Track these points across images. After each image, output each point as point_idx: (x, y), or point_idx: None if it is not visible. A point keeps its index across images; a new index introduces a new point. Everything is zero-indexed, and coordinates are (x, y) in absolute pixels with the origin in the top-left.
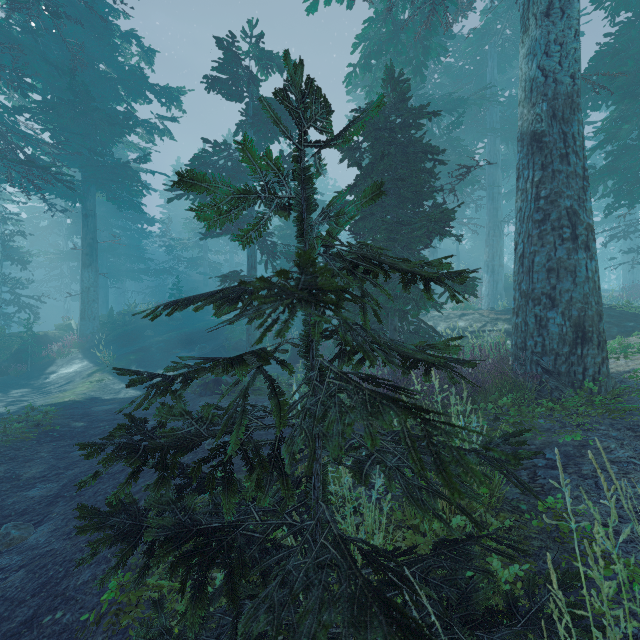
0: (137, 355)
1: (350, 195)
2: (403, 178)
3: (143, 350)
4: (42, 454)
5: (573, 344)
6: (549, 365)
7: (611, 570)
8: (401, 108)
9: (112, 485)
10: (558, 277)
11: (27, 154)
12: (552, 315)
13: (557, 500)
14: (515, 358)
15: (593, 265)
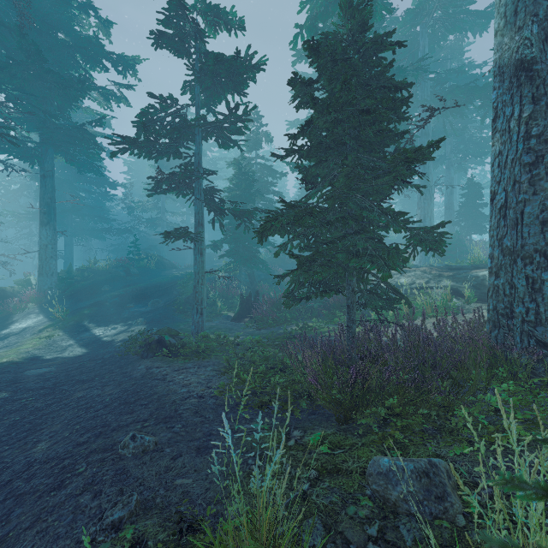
0: (91, 310)
1: (302, 139)
2: (368, 112)
3: (98, 305)
4: None
5: None
6: (545, 337)
7: None
8: (359, 41)
9: None
10: None
11: None
12: None
13: None
14: (494, 325)
15: None
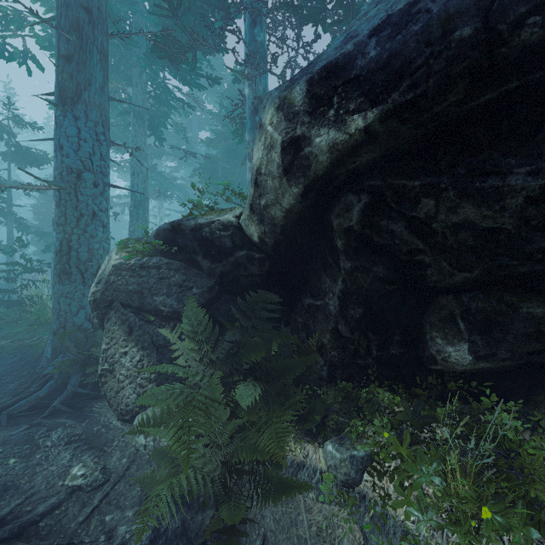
0: None
1: None
2: None
3: None
4: None
5: None
6: None
7: None
8: None
9: None
10: None
11: None
12: None
13: None
14: None
15: None
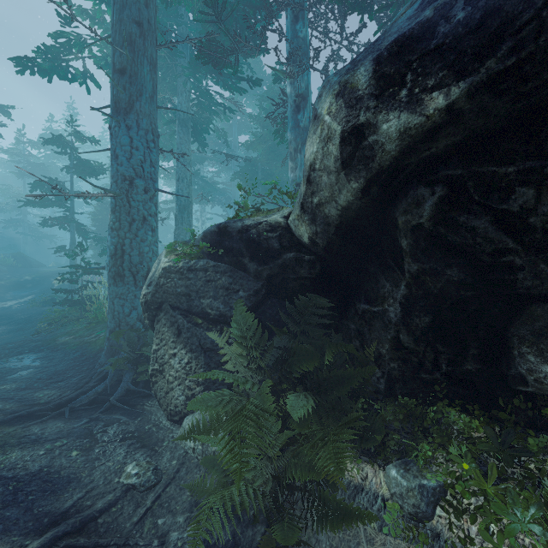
0: None
1: None
2: None
3: None
4: None
5: None
6: None
7: None
8: None
9: (21, 320)
10: None
11: None
12: None
13: None
14: None
15: None
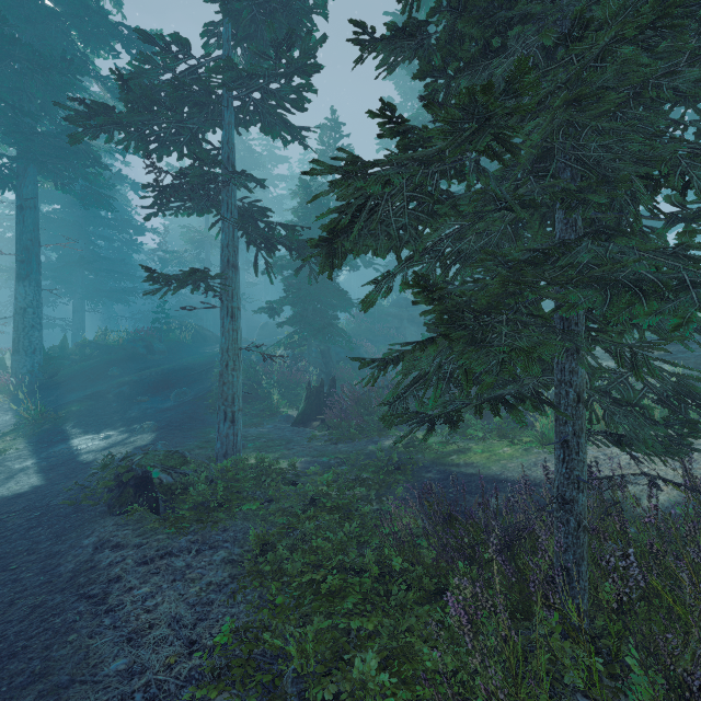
0: (83, 405)
1: None
2: None
3: (94, 397)
4: None
5: None
6: None
7: None
8: None
9: None
10: None
11: None
12: None
13: None
14: None
15: None
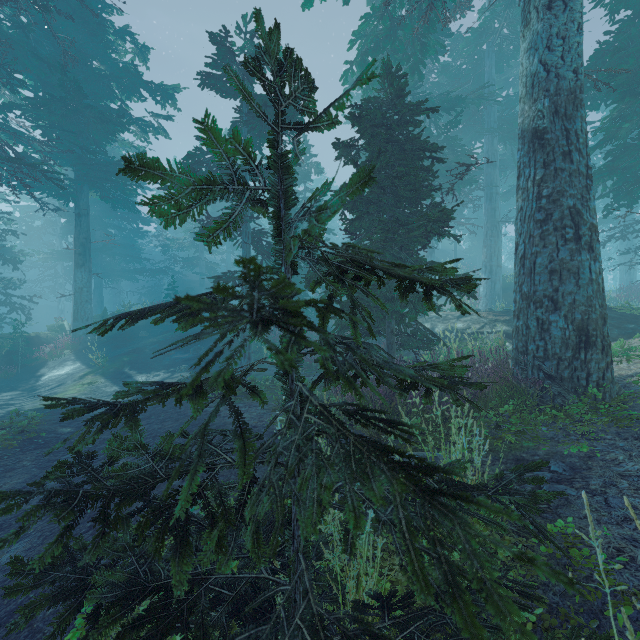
0: (131, 357)
1: None
2: (400, 176)
3: (137, 351)
4: (25, 463)
5: (576, 348)
6: (551, 370)
7: (631, 608)
8: (398, 104)
9: None
10: (561, 279)
11: (16, 151)
12: (554, 318)
13: (568, 524)
14: (516, 362)
15: (597, 267)
